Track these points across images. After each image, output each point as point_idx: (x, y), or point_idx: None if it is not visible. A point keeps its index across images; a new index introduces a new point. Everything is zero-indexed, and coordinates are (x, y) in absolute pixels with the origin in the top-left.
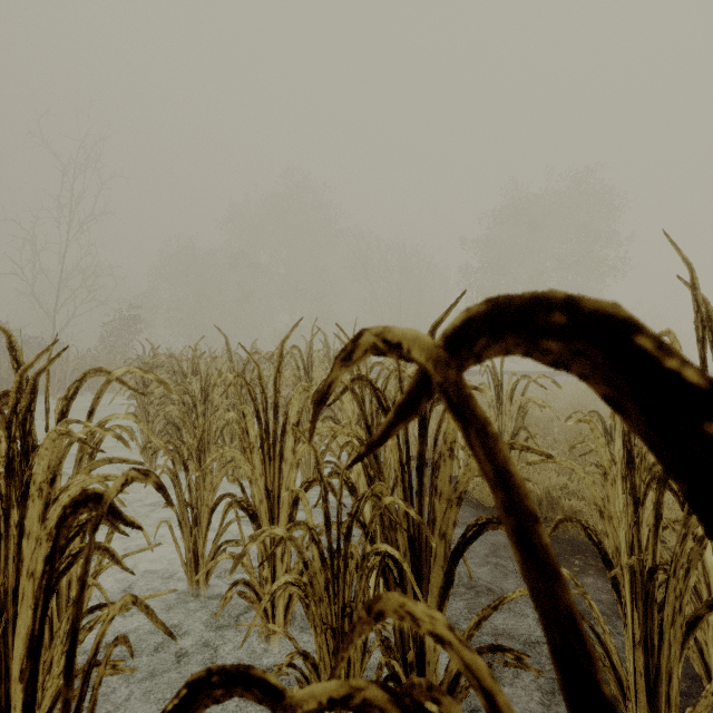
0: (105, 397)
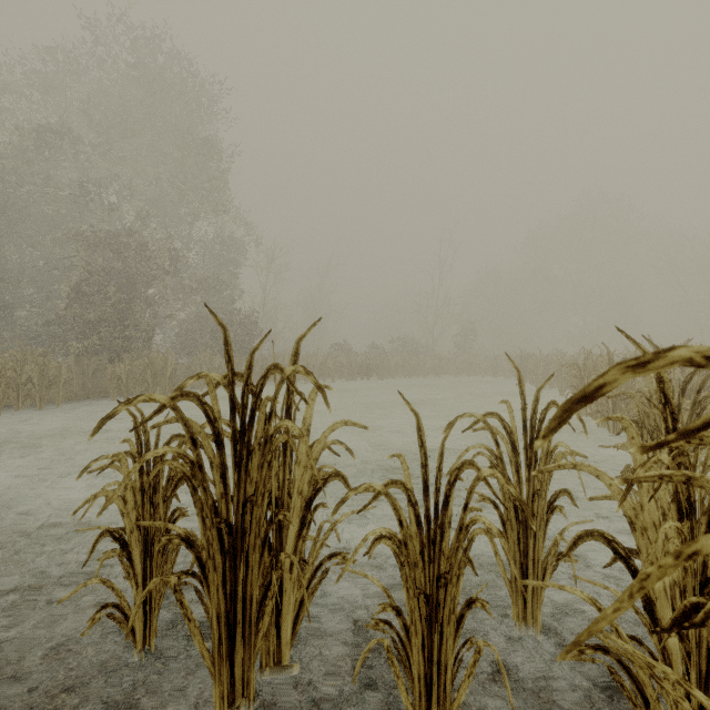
0: (475, 378)
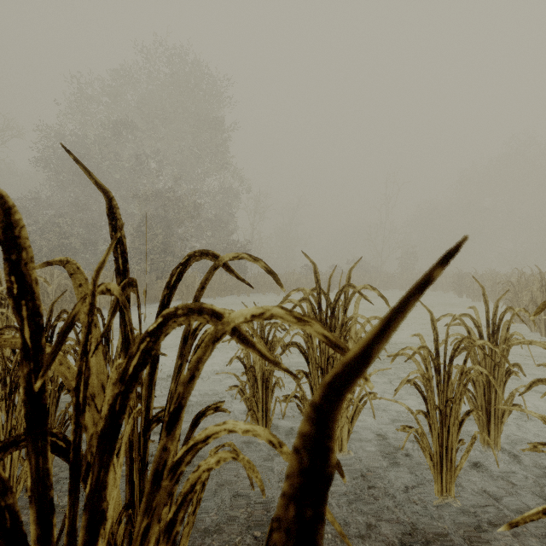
0: None
